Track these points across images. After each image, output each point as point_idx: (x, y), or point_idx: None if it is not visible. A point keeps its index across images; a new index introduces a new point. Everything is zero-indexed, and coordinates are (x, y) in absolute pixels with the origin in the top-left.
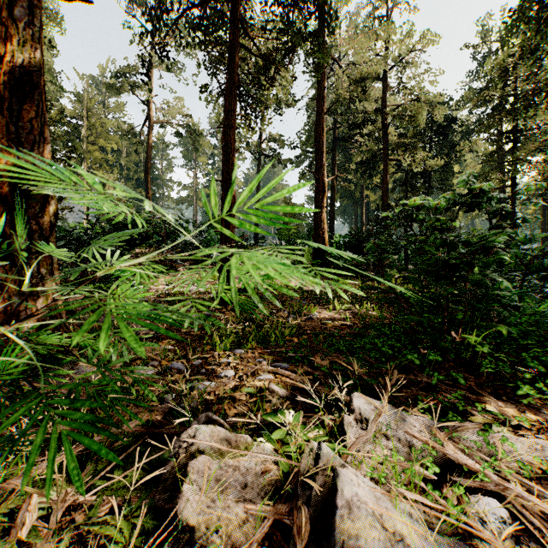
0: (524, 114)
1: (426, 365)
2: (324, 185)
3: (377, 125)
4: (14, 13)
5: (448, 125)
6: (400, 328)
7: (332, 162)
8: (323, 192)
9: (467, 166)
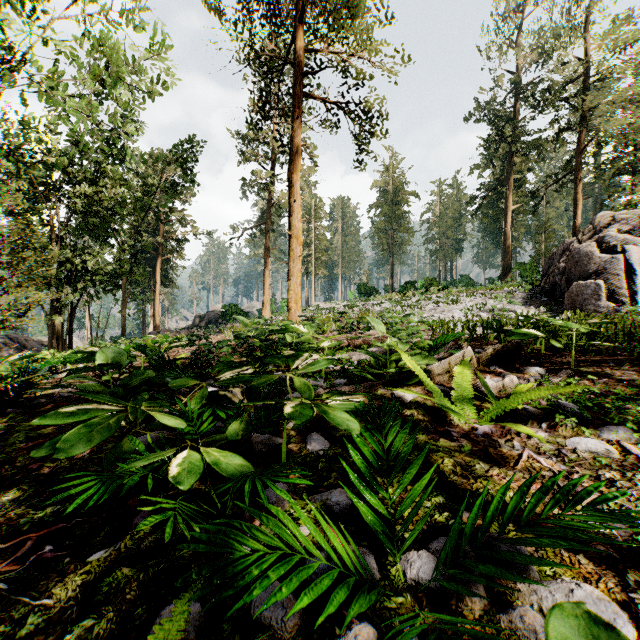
0: None
1: None
2: None
3: None
4: None
5: None
6: None
7: None
8: None
9: None
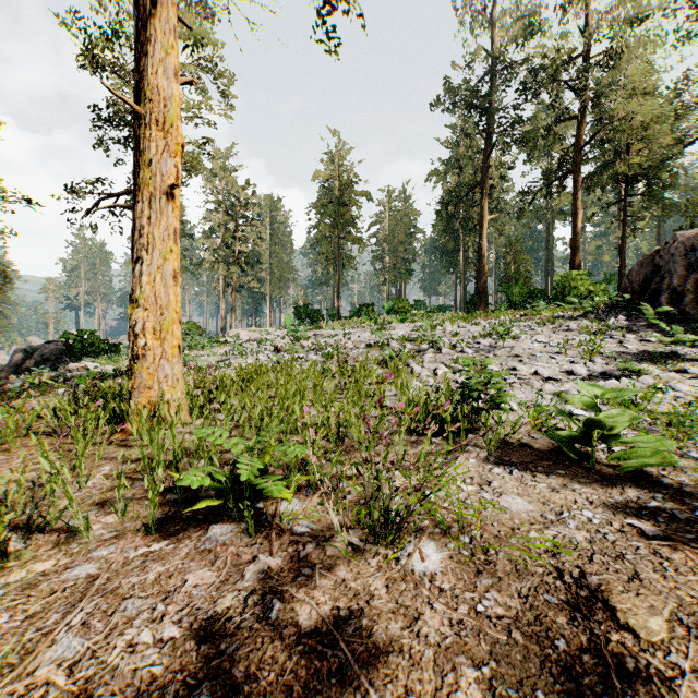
0: None
1: None
2: None
3: None
4: (576, 256)
5: None
6: None
7: None
8: None
9: None
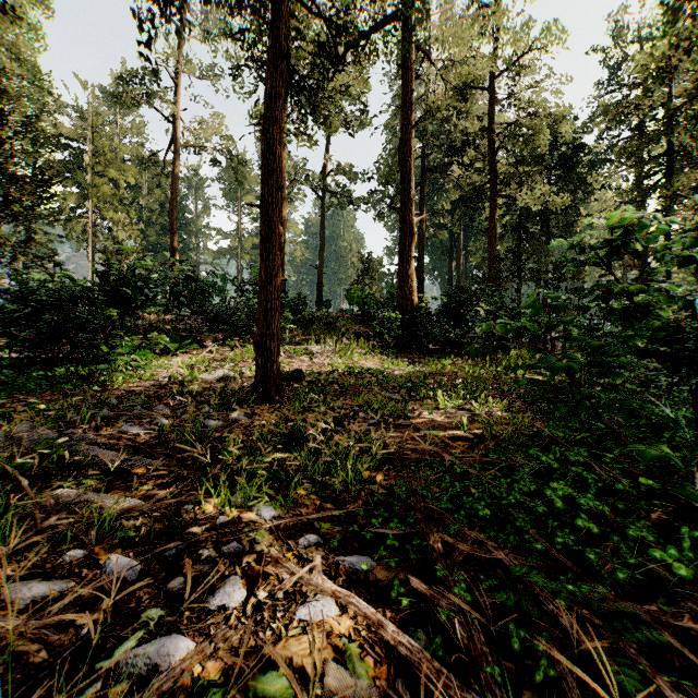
0: (692, 127)
1: (695, 572)
2: (412, 226)
3: (480, 151)
4: None
5: (573, 153)
6: (577, 456)
7: (420, 200)
8: (411, 236)
9: (603, 204)
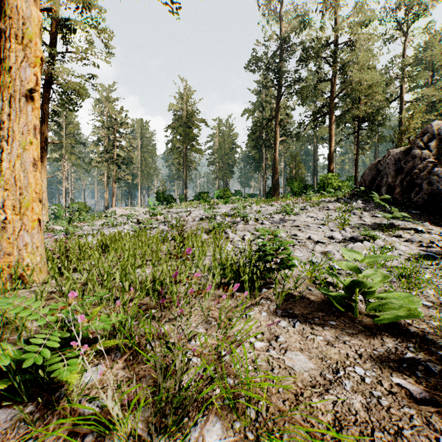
0: None
1: None
2: None
3: None
4: (331, 164)
5: None
6: None
7: None
8: None
9: None
